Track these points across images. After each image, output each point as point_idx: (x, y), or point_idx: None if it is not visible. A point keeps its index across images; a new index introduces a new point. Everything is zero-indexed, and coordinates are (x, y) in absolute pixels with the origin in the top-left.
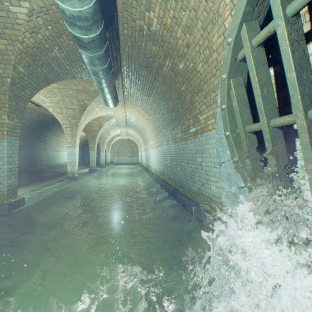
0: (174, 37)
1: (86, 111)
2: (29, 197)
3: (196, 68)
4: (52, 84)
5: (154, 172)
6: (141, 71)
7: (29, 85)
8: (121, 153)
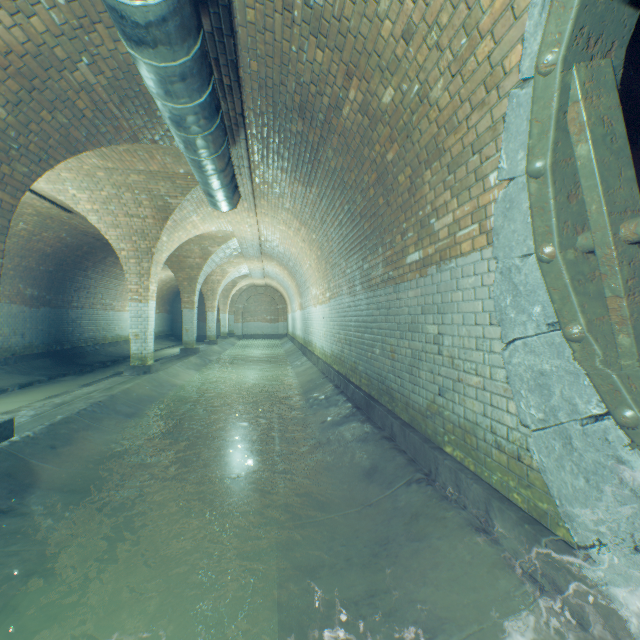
0: (372, 15)
1: (171, 222)
2: (34, 414)
3: (429, 96)
4: (92, 159)
5: (320, 356)
6: (289, 122)
7: (23, 151)
8: (251, 315)
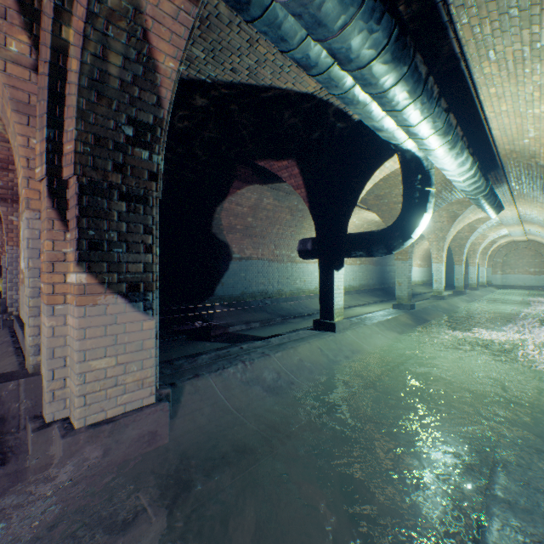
0: None
1: (456, 221)
2: None
3: None
4: None
5: None
6: (534, 180)
7: None
8: (509, 268)
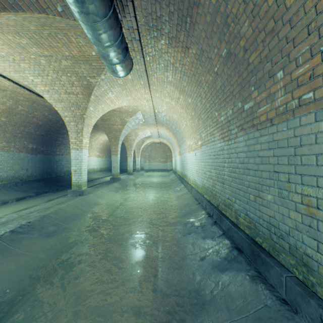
0: None
1: (94, 97)
2: None
3: None
4: (33, 48)
5: (193, 186)
6: None
7: None
8: (152, 159)
